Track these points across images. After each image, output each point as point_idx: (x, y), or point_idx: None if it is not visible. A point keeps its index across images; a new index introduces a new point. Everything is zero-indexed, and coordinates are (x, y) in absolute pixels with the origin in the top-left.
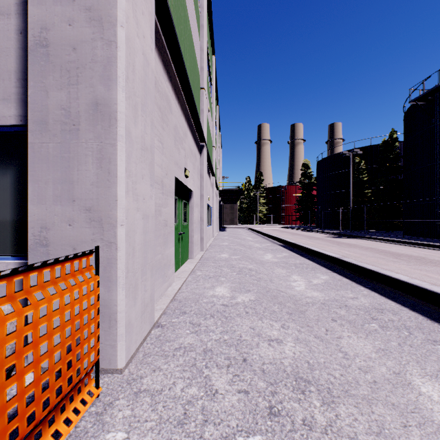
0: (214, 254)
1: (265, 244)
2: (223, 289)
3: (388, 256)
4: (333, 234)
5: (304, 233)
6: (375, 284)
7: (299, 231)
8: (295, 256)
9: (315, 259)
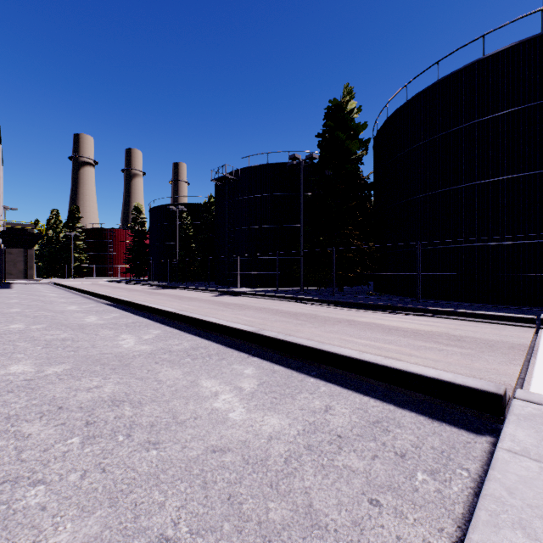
0: (0, 310)
1: (74, 299)
2: (19, 325)
3: (176, 299)
4: (158, 286)
5: (130, 286)
6: (148, 314)
7: (125, 284)
8: (103, 305)
9: (119, 306)
